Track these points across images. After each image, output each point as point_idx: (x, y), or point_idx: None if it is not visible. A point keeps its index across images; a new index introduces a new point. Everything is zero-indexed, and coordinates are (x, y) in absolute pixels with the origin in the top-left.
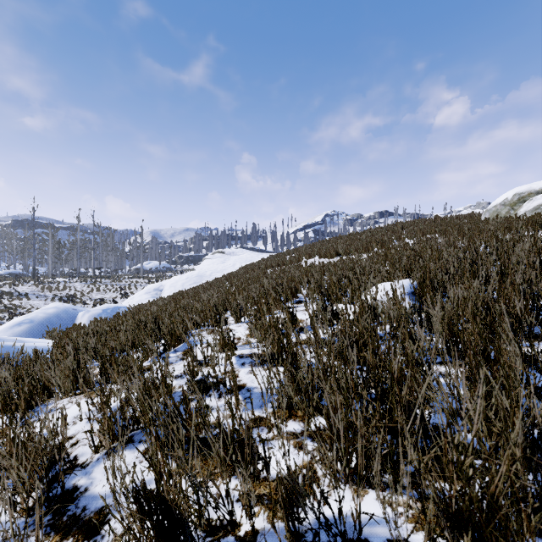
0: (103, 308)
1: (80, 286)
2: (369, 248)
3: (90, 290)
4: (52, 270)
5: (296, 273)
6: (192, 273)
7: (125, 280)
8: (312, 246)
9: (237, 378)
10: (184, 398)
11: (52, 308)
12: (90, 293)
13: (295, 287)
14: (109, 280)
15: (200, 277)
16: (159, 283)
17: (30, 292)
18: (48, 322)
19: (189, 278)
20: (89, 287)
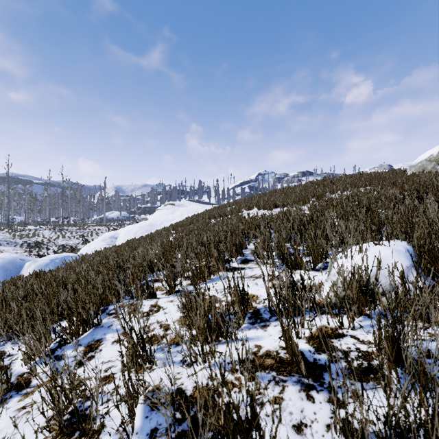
0: (52, 258)
1: (48, 233)
2: (306, 200)
3: (56, 237)
4: (28, 219)
5: (240, 225)
6: (145, 223)
7: (89, 228)
8: (251, 198)
9: None
10: None
11: None
12: (56, 239)
13: (241, 243)
14: (75, 228)
15: (151, 226)
16: (115, 231)
17: (3, 239)
18: None
19: (141, 227)
20: (56, 234)
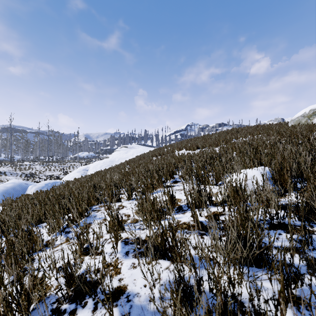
0: (46, 183)
1: (38, 167)
2: (218, 144)
3: (44, 170)
4: (24, 157)
5: (172, 160)
6: (107, 160)
7: (67, 164)
8: (181, 142)
9: (118, 276)
10: (55, 308)
11: (10, 183)
12: (44, 171)
13: (172, 171)
14: (57, 164)
15: (111, 162)
16: (86, 165)
17: (7, 171)
18: (6, 193)
19: (105, 162)
20: (44, 168)
